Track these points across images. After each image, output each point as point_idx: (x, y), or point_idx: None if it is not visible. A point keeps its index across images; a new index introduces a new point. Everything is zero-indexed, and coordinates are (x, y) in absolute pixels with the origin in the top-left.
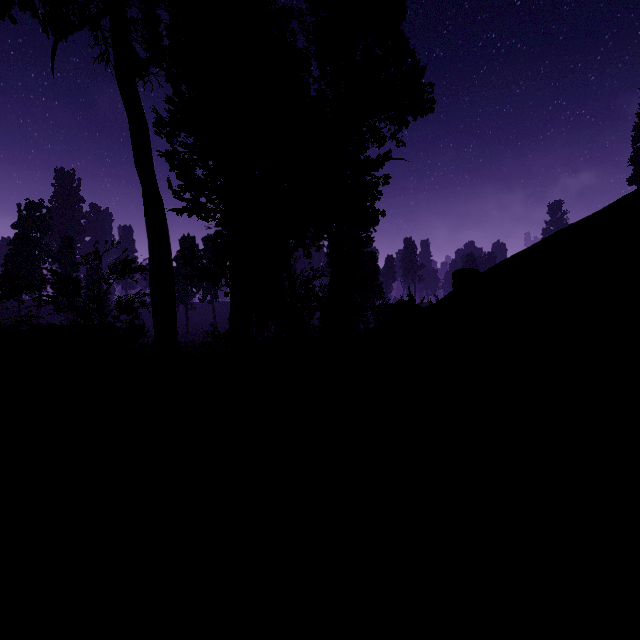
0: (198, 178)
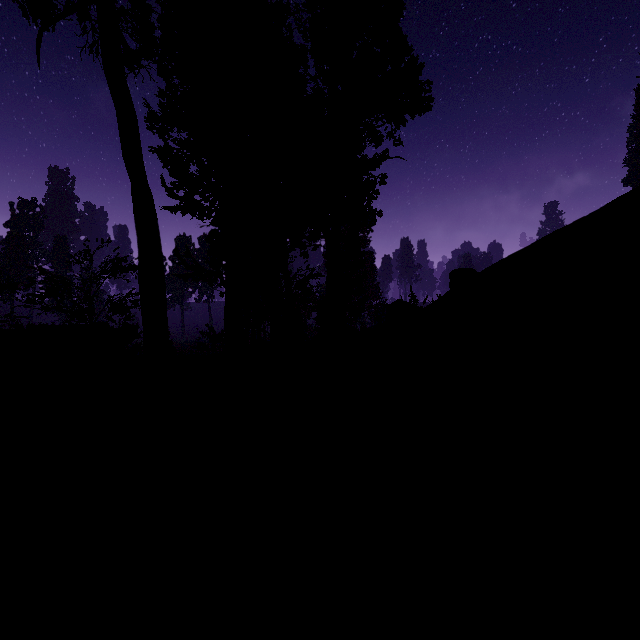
0: (192, 175)
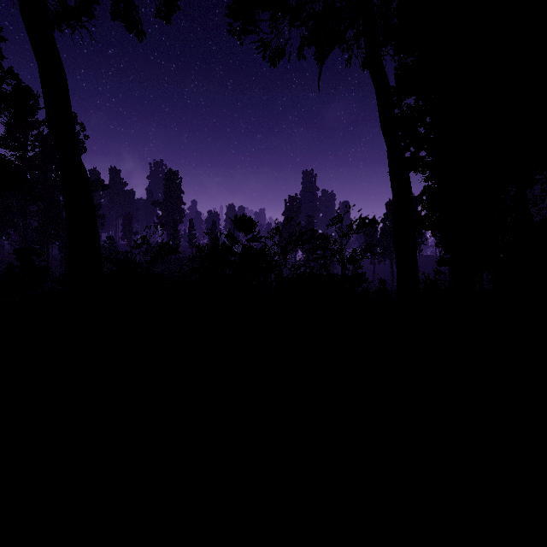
0: (420, 133)
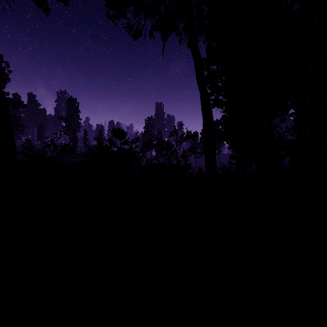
0: (219, 86)
